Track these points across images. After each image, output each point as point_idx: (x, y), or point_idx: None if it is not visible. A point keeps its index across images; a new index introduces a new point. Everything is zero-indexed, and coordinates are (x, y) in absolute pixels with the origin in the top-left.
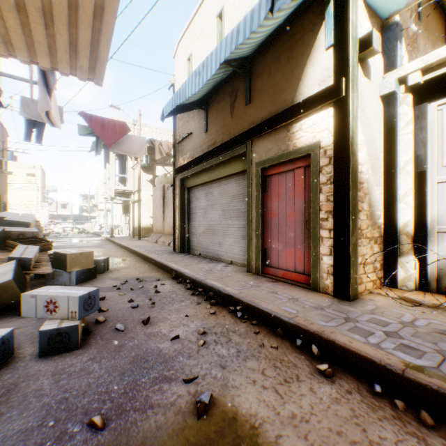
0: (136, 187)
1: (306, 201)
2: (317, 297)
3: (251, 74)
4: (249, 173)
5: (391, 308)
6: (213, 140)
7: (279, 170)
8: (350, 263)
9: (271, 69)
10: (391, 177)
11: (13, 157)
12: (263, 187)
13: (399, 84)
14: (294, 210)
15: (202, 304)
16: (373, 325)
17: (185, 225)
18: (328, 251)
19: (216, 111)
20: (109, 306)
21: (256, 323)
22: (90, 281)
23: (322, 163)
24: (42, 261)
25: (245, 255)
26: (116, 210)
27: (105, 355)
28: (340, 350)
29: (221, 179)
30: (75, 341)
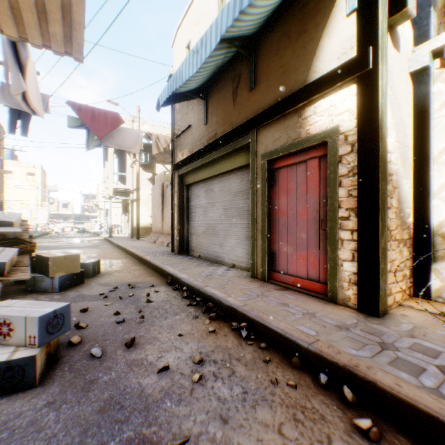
0: (135, 186)
1: (322, 196)
2: (337, 311)
3: (256, 55)
4: (254, 167)
5: (432, 328)
6: (214, 132)
7: (288, 162)
8: (379, 271)
9: (279, 47)
10: (422, 168)
11: (13, 156)
12: (270, 182)
13: (433, 58)
14: (306, 207)
15: (200, 318)
16: (419, 354)
17: (184, 225)
18: (350, 256)
19: (217, 100)
20: (89, 321)
21: (265, 346)
22: (76, 288)
23: (342, 151)
24: (21, 265)
25: (249, 258)
26: (117, 210)
27: (69, 396)
28: (384, 397)
29: (222, 175)
30: (32, 377)
